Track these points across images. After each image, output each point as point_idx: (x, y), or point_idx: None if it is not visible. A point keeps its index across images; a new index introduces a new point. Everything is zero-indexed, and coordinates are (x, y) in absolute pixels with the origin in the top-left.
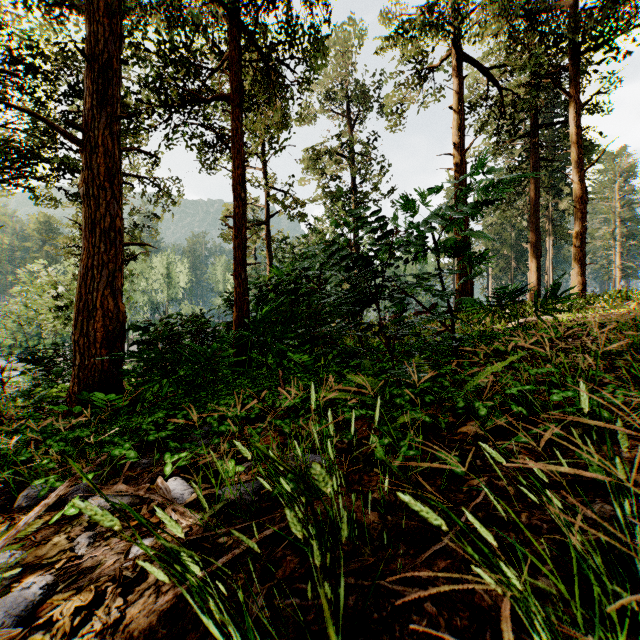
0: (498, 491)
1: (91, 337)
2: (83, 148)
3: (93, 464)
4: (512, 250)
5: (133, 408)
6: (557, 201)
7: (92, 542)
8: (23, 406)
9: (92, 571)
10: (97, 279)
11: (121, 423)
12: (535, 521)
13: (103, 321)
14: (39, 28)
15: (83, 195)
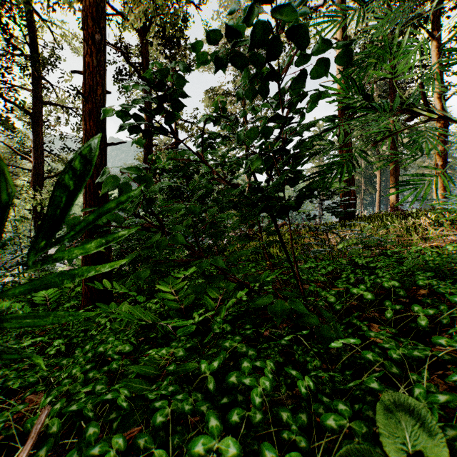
0: None
1: None
2: None
3: None
4: (362, 176)
5: None
6: (399, 138)
7: None
8: None
9: None
10: None
11: None
12: None
13: None
14: None
15: None
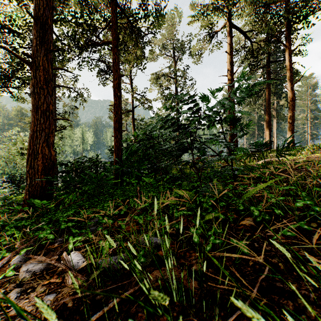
0: (272, 266)
1: (35, 169)
2: (32, 67)
3: (28, 242)
4: (256, 125)
5: (58, 207)
6: (279, 100)
7: (19, 295)
8: (2, 205)
9: (14, 318)
10: (39, 137)
11: (49, 216)
12: (303, 291)
13: (42, 160)
14: (16, 11)
15: (31, 92)
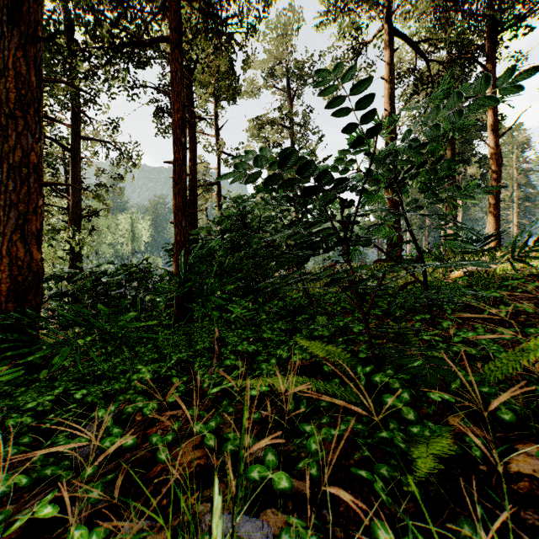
0: None
1: None
2: None
3: None
4: (427, 210)
5: (38, 375)
6: (466, 168)
7: None
8: None
9: None
10: (4, 222)
11: None
12: None
13: (11, 270)
14: None
15: None
